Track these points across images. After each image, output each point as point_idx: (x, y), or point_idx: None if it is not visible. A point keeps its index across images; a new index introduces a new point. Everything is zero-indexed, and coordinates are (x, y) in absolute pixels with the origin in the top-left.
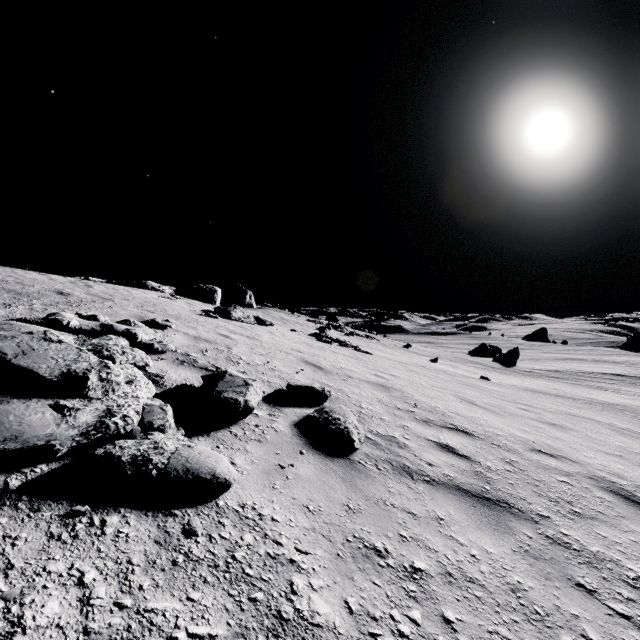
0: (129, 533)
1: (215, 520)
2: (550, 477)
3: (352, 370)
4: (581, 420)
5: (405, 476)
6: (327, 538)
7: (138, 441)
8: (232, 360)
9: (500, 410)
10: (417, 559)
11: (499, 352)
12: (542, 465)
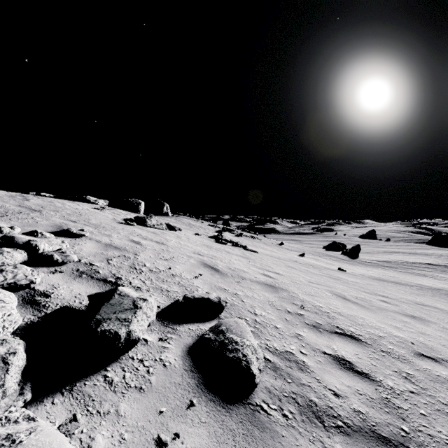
0: None
1: None
2: None
3: (244, 270)
4: (430, 309)
5: (316, 424)
6: None
7: None
8: (135, 267)
9: (368, 304)
10: None
11: (344, 247)
12: (436, 377)
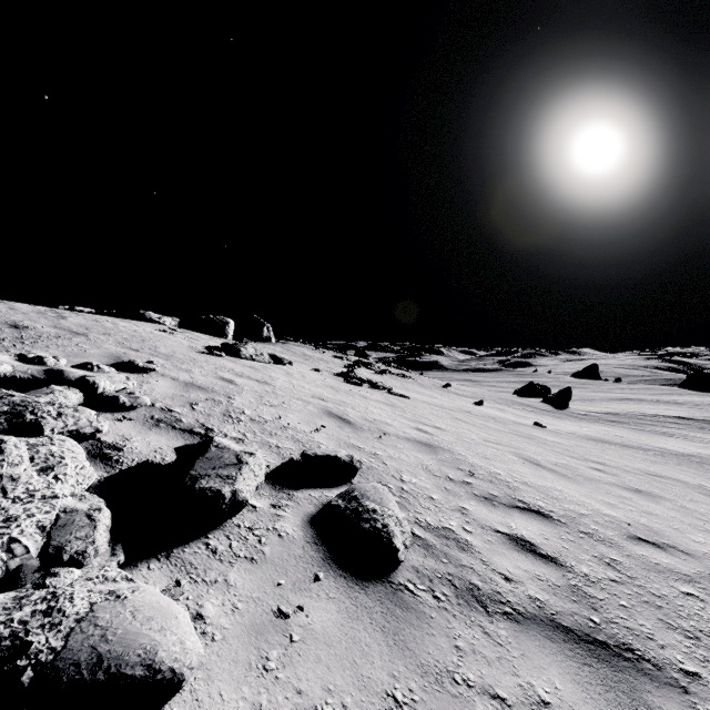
0: None
1: None
2: (670, 587)
3: (388, 423)
4: (666, 482)
5: (476, 608)
6: None
7: (21, 595)
8: (231, 416)
9: (572, 473)
10: None
11: (548, 391)
12: (652, 565)
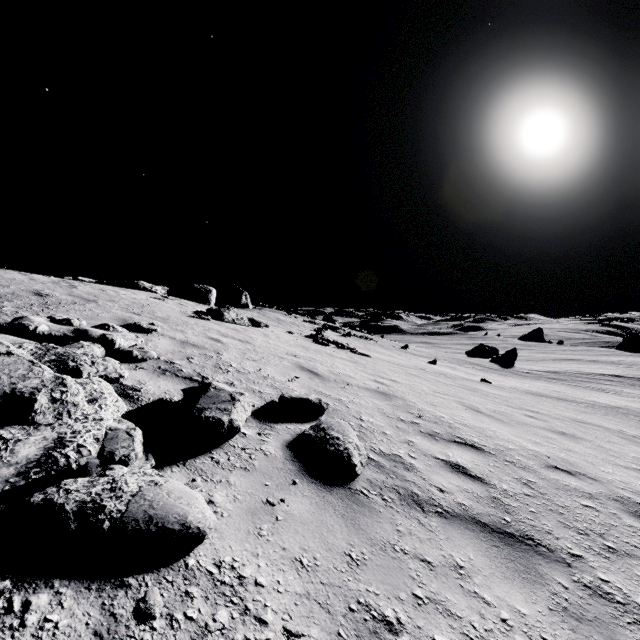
0: (59, 621)
1: (181, 590)
2: (573, 501)
3: (350, 376)
4: (590, 427)
5: (414, 508)
6: (325, 608)
7: (92, 479)
8: (221, 367)
9: (507, 418)
10: (438, 632)
11: (496, 352)
12: (562, 486)
